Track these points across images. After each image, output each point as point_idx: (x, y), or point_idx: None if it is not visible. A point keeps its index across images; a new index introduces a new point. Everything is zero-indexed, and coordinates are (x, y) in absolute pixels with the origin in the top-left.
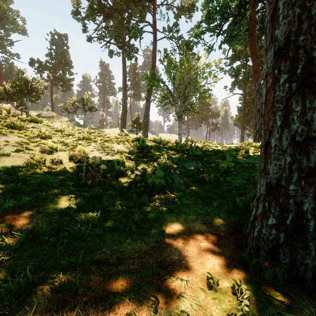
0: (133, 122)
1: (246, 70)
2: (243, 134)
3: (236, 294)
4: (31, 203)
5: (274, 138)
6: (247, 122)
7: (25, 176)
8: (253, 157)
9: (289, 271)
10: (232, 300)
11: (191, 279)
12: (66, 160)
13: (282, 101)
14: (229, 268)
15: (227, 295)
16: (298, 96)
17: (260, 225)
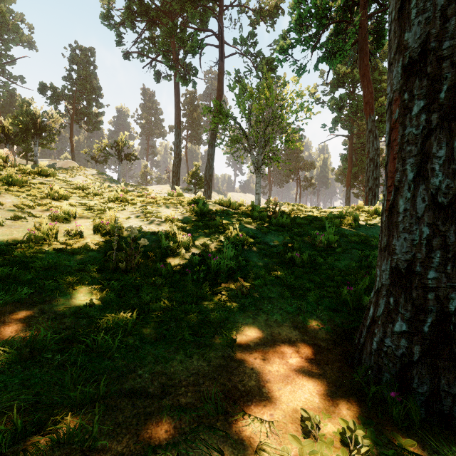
0: (189, 176)
1: (353, 102)
2: (348, 194)
3: (348, 444)
4: (32, 298)
5: (403, 199)
6: (355, 176)
7: (26, 255)
8: (365, 227)
9: (428, 406)
10: (342, 455)
11: (276, 419)
12: (90, 232)
13: (416, 142)
14: (335, 400)
15: (334, 445)
16: (441, 133)
17: (382, 332)
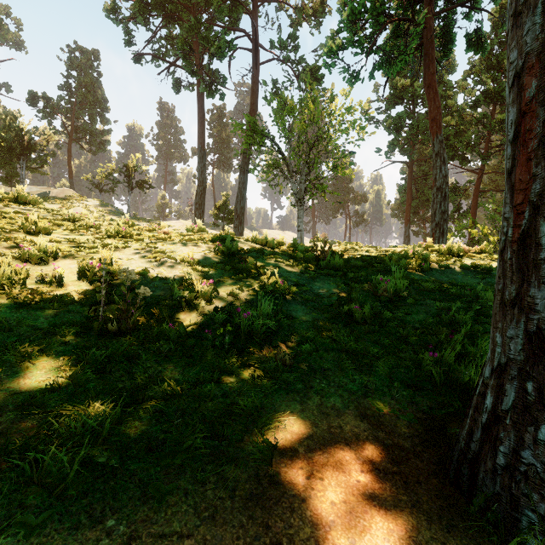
0: (217, 209)
1: (413, 122)
2: (408, 232)
3: None
4: None
5: None
6: (415, 211)
7: None
8: (438, 270)
9: None
10: None
11: None
12: (74, 277)
13: None
14: None
15: None
16: None
17: (514, 438)
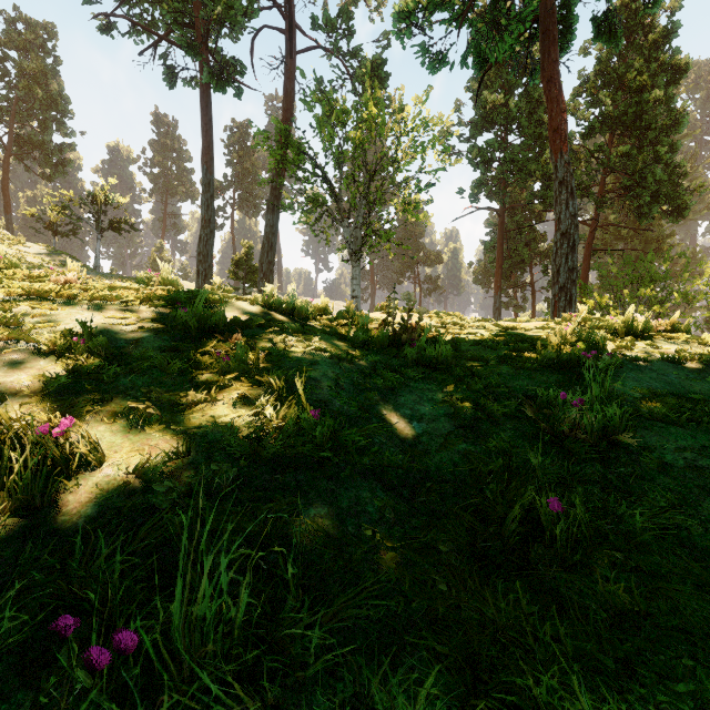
0: (234, 265)
1: (507, 154)
2: (498, 302)
3: None
4: None
5: None
6: (506, 275)
7: None
8: (628, 365)
9: None
10: None
11: None
12: None
13: None
14: None
15: None
16: None
17: None
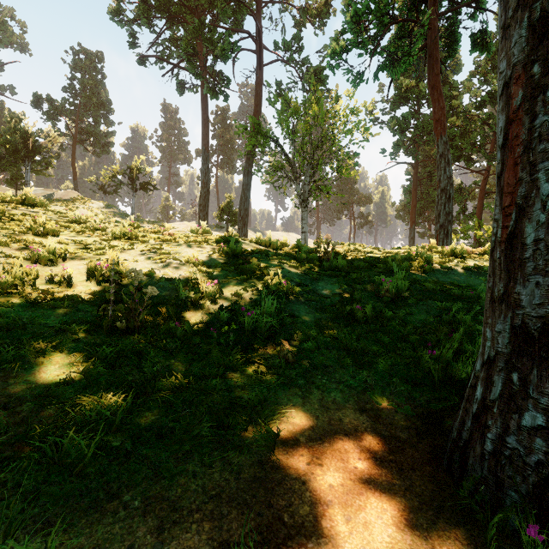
0: (220, 211)
1: (418, 122)
2: (413, 233)
3: None
4: None
5: (532, 224)
6: (420, 212)
7: None
8: (441, 271)
9: None
10: None
11: None
12: (83, 278)
13: None
14: (436, 538)
15: None
16: None
17: (500, 426)
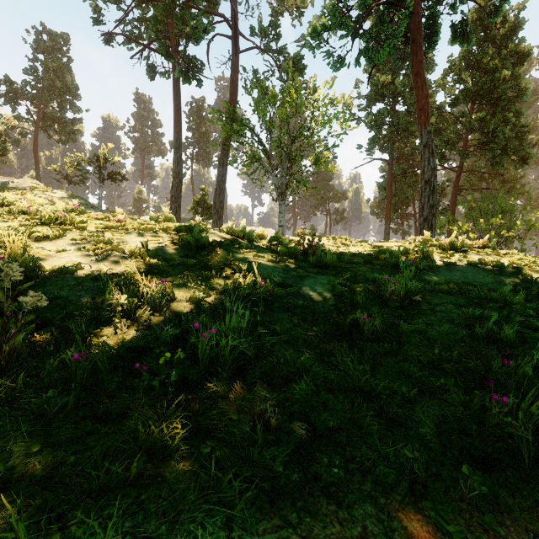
0: (195, 204)
1: (394, 119)
2: (388, 229)
3: None
4: None
5: None
6: (394, 208)
7: None
8: (444, 267)
9: None
10: None
11: None
12: None
13: None
14: None
15: None
16: None
17: None
